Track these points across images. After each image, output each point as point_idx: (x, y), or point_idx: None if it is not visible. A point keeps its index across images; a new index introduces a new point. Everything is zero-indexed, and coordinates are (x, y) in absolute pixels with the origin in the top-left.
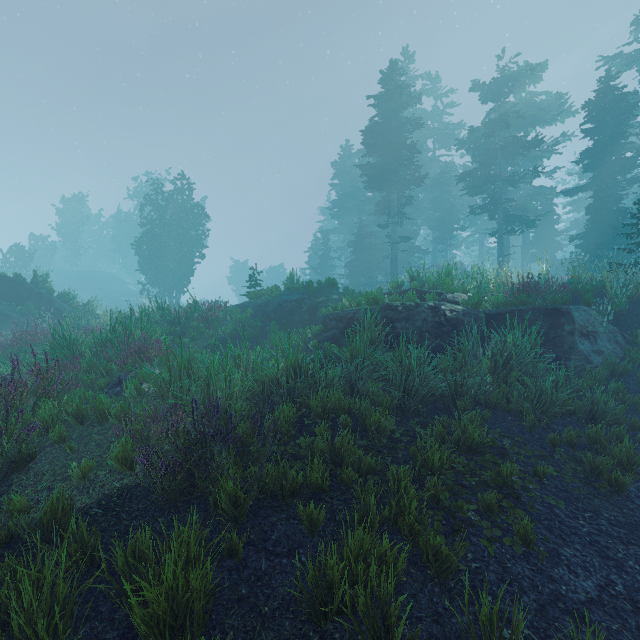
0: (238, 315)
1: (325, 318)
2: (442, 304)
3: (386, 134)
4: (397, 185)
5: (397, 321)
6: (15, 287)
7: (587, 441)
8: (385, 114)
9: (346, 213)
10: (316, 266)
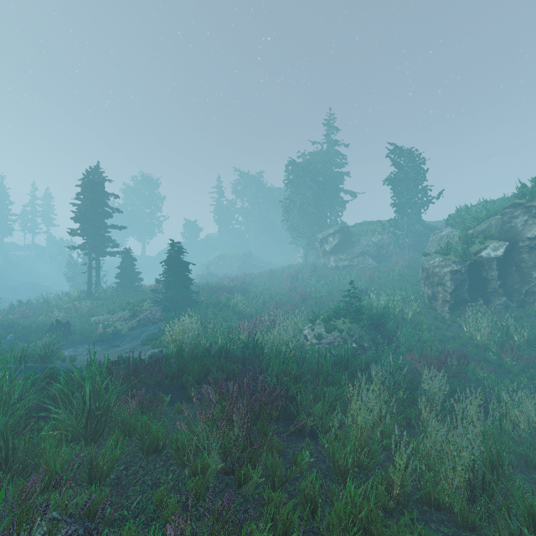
0: None
1: None
2: None
3: None
4: None
5: None
6: None
7: None
8: None
9: None
10: None
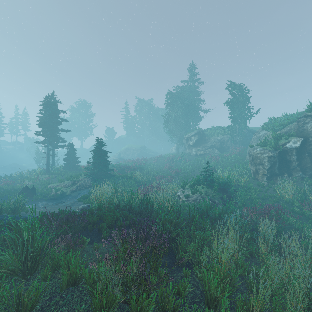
0: None
1: None
2: None
3: None
4: None
5: None
6: None
7: None
8: None
9: None
10: None
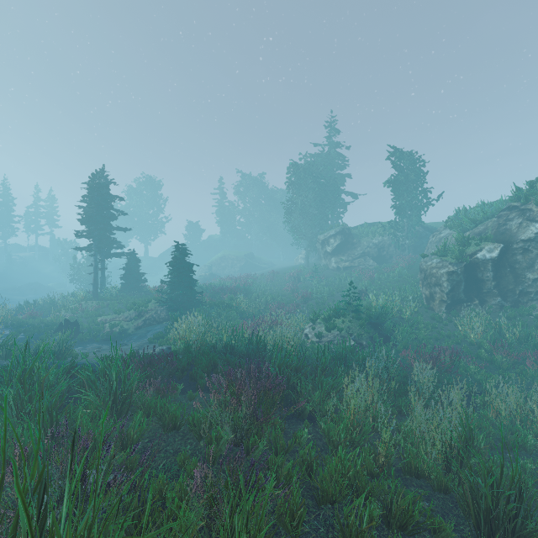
0: None
1: None
2: None
3: None
4: None
5: None
6: None
7: None
8: None
9: None
10: None
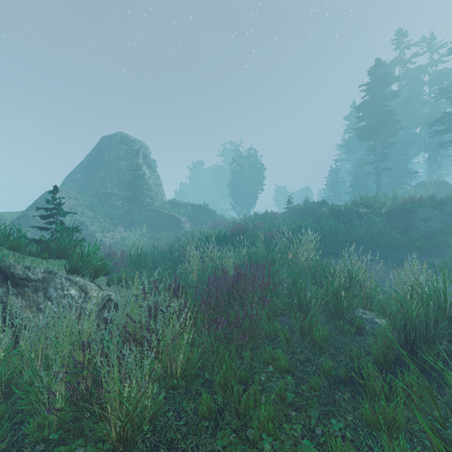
0: (283, 216)
1: (316, 216)
2: (360, 209)
3: (372, 106)
4: (379, 137)
5: (340, 216)
6: (200, 208)
7: (379, 245)
8: (371, 94)
9: (351, 152)
10: (331, 187)
